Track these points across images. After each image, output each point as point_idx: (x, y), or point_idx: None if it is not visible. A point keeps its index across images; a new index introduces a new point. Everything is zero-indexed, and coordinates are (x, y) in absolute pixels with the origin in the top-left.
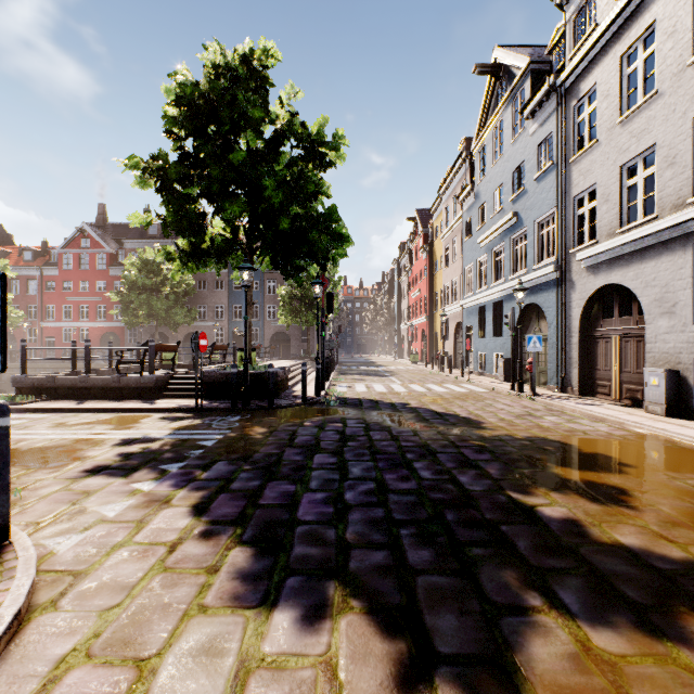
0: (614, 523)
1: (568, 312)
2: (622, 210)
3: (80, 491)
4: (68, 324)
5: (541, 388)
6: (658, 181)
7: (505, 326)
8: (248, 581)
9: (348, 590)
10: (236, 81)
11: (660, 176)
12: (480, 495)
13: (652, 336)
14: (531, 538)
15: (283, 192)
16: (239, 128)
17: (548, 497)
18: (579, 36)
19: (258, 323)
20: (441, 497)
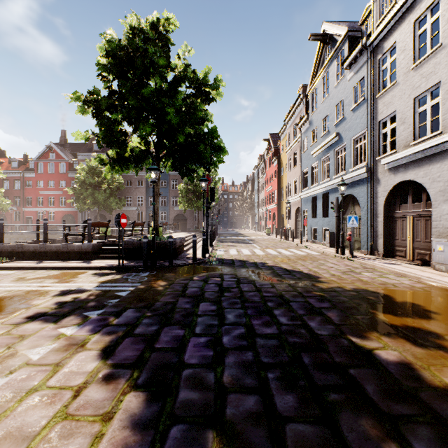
0: (439, 366)
1: (375, 200)
2: (415, 129)
3: (17, 336)
4: (41, 209)
5: (356, 252)
6: (442, 107)
7: (330, 210)
8: (137, 431)
9: (225, 441)
10: (148, 41)
11: (444, 104)
12: (327, 338)
13: (437, 216)
14: (376, 382)
15: (180, 117)
16: (149, 72)
17: (380, 341)
18: (382, 11)
19: (165, 208)
20: (297, 341)
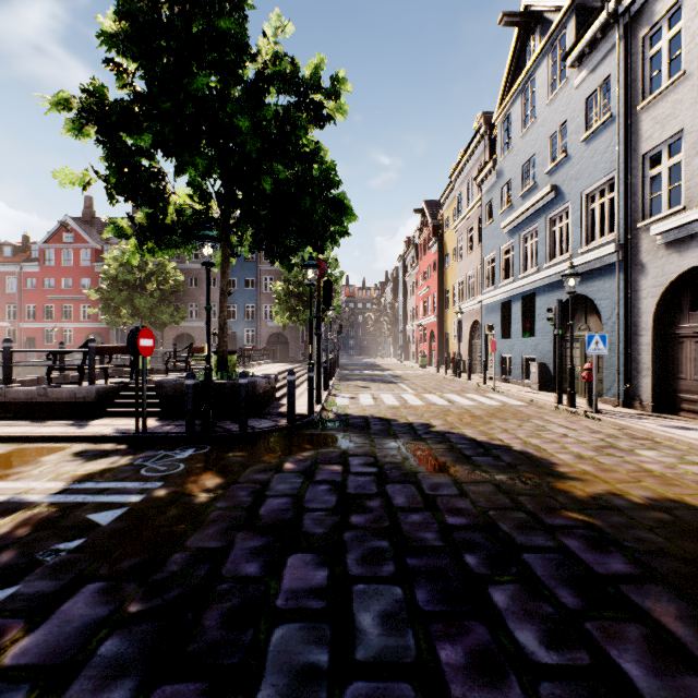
0: None
1: (635, 304)
2: None
3: None
4: (50, 325)
5: None
6: None
7: (539, 324)
8: None
9: None
10: None
11: None
12: None
13: None
14: None
15: (262, 139)
16: (202, 51)
17: None
18: None
19: (254, 323)
20: None
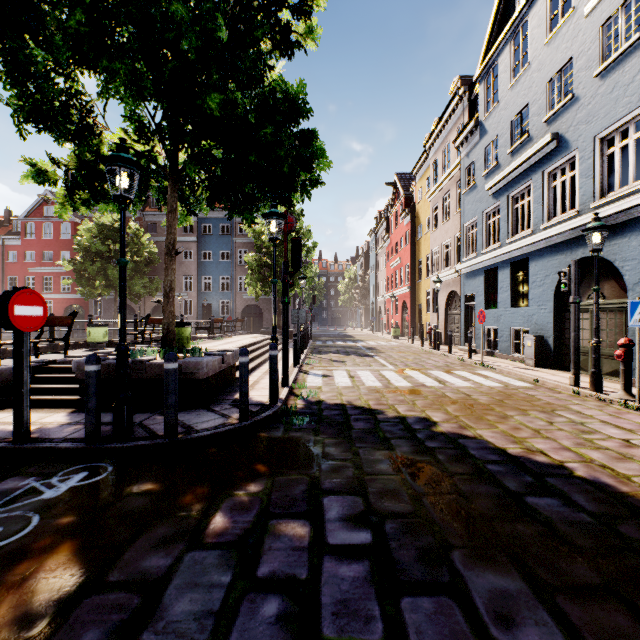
0: None
1: None
2: None
3: None
4: None
5: (611, 381)
6: None
7: (534, 293)
8: None
9: None
10: None
11: None
12: None
13: None
14: None
15: (206, 37)
16: None
17: None
18: None
19: (229, 295)
20: None
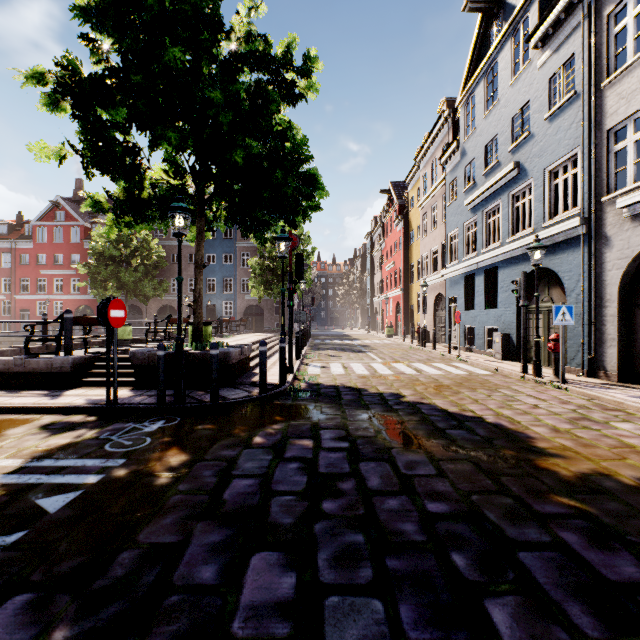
0: None
1: (599, 276)
2: None
3: None
4: (43, 297)
5: None
6: None
7: (502, 296)
8: None
9: None
10: None
11: None
12: None
13: None
14: None
15: (235, 112)
16: (175, 25)
17: None
18: None
19: (232, 296)
20: None
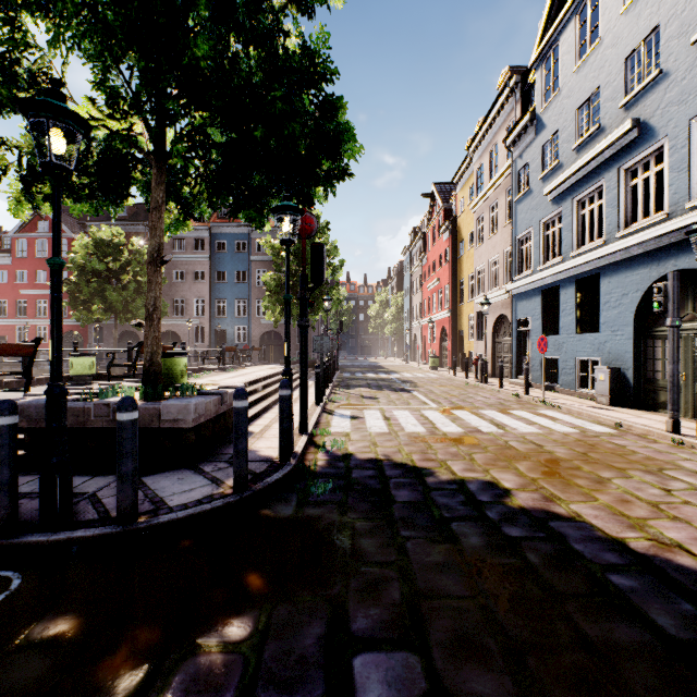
0: None
1: None
2: None
3: None
4: (23, 322)
5: None
6: None
7: (607, 315)
8: None
9: None
10: None
11: None
12: None
13: None
14: None
15: None
16: None
17: None
18: None
19: (245, 320)
20: None
